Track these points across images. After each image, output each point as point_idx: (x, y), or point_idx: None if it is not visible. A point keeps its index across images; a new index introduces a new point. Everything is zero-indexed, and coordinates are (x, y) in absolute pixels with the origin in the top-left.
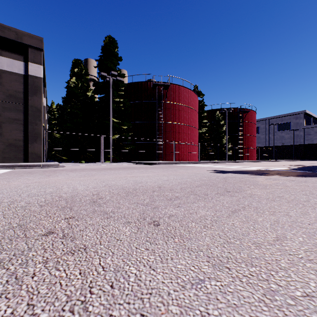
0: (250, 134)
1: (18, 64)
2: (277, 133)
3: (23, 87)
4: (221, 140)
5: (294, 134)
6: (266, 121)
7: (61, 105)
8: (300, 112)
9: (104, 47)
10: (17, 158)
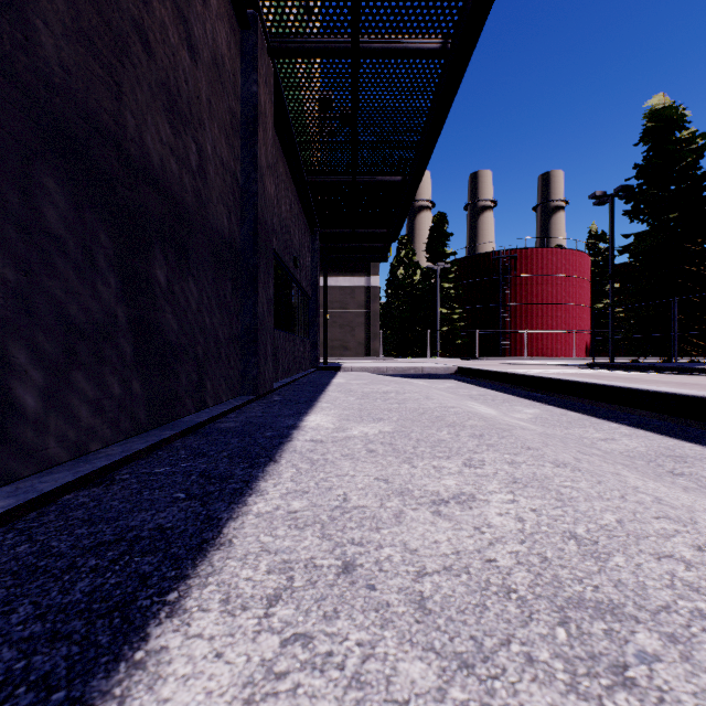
0: None
1: (364, 279)
2: None
3: (367, 297)
4: None
5: None
6: None
7: (389, 299)
8: None
9: (432, 227)
10: (363, 353)
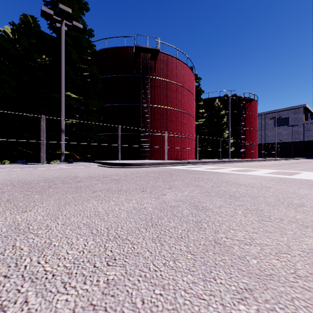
0: (253, 128)
1: None
2: (274, 129)
3: None
4: (221, 134)
5: (292, 131)
6: (261, 116)
7: None
8: (299, 106)
9: None
10: None
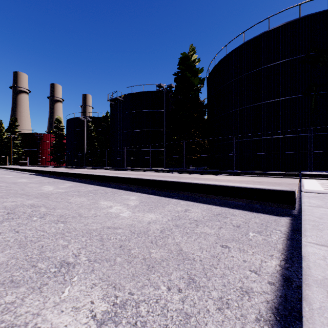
0: None
1: None
2: None
3: None
4: None
5: None
6: None
7: None
8: None
9: (11, 121)
10: None
